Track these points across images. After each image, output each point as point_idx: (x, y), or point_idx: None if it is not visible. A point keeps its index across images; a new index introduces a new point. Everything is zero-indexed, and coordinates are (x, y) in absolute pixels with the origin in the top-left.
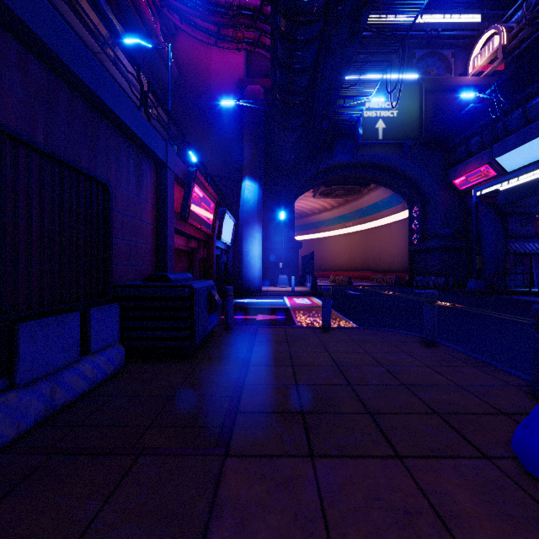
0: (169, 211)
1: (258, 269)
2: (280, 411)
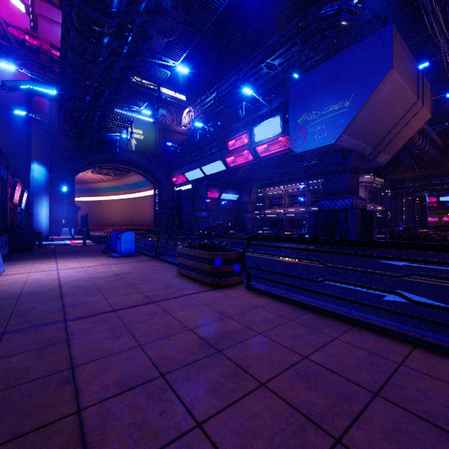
0: (8, 200)
1: (46, 224)
2: (66, 252)
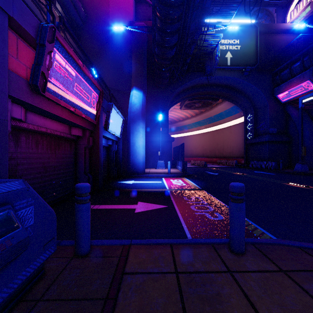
0: None
1: (142, 156)
2: None
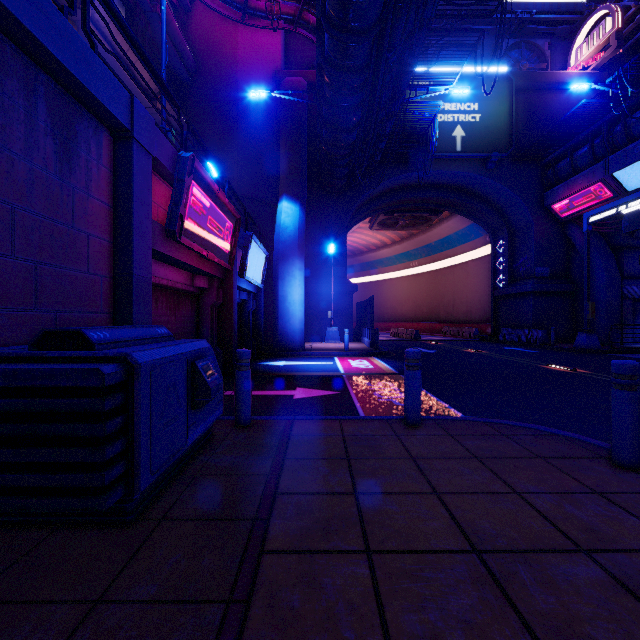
0: (139, 218)
1: (299, 319)
2: None
